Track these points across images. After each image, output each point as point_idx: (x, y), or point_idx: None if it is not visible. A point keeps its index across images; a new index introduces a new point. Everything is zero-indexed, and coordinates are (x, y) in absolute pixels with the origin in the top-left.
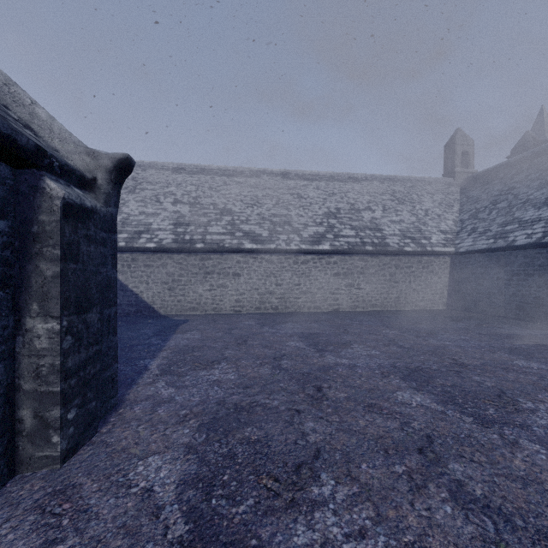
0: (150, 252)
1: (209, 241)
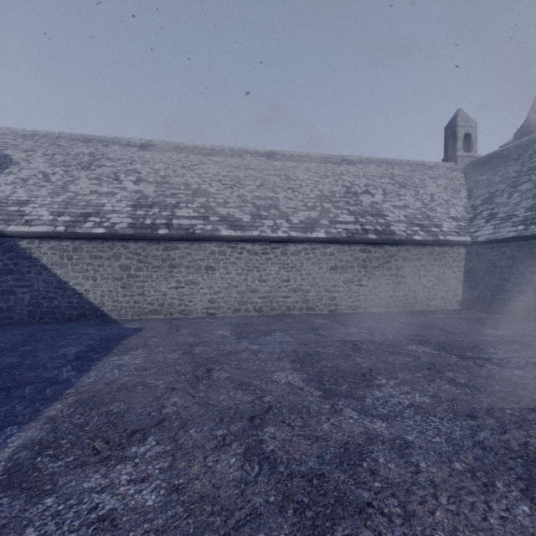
0: (98, 239)
1: (175, 227)
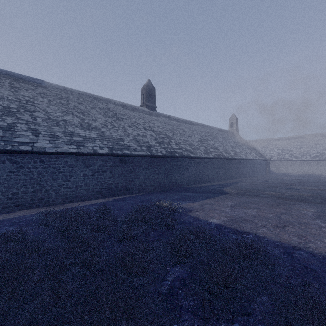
0: (272, 161)
1: (284, 159)
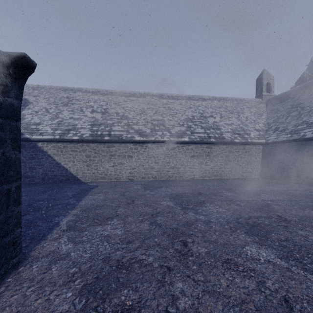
0: (75, 142)
1: (113, 135)
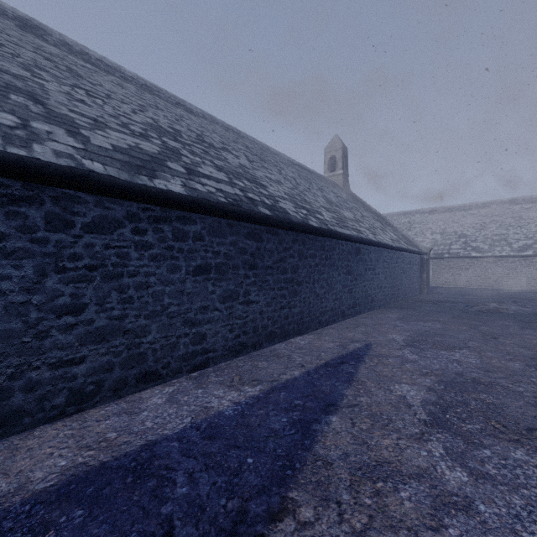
0: None
1: (451, 253)
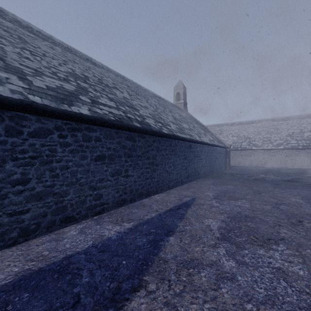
0: None
1: (242, 147)
